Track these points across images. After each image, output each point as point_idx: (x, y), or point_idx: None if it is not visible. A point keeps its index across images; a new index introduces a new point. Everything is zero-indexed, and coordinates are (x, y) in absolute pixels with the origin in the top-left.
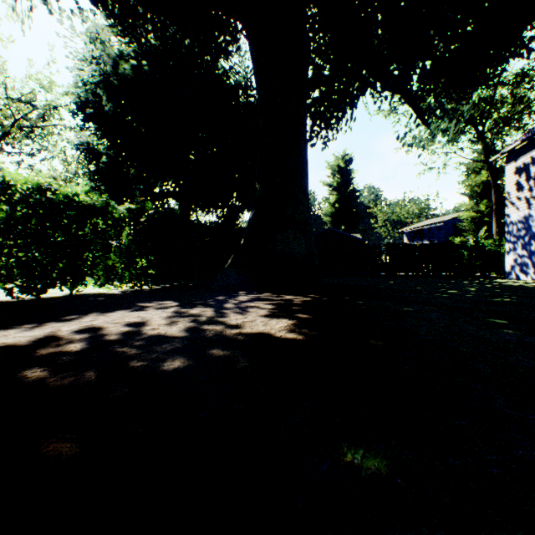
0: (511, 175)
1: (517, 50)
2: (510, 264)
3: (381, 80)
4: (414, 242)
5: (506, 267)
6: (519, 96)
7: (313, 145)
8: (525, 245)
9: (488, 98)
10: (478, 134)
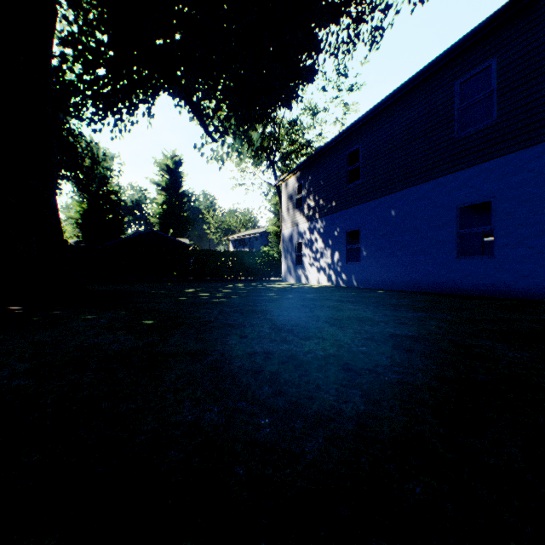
0: (284, 199)
1: (291, 103)
2: (284, 270)
3: (168, 83)
4: (238, 249)
5: (282, 272)
6: (292, 139)
7: (95, 130)
8: (291, 255)
9: (273, 134)
10: (271, 162)
